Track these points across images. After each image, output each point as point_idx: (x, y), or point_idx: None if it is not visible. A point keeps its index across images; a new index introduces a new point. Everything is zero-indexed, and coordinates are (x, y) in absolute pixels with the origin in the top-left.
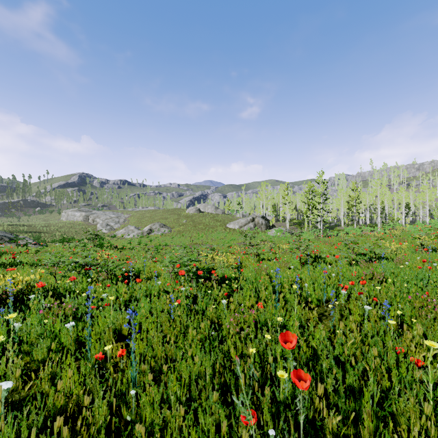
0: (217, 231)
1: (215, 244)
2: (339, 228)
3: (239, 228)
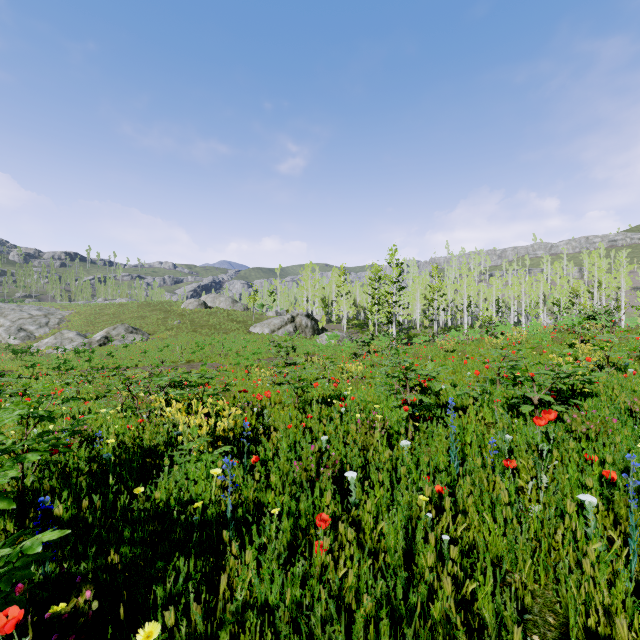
0: (233, 339)
1: (225, 362)
2: (414, 332)
3: (271, 333)
